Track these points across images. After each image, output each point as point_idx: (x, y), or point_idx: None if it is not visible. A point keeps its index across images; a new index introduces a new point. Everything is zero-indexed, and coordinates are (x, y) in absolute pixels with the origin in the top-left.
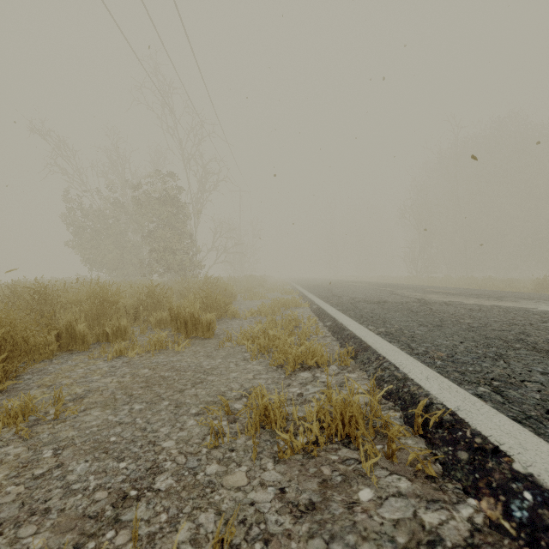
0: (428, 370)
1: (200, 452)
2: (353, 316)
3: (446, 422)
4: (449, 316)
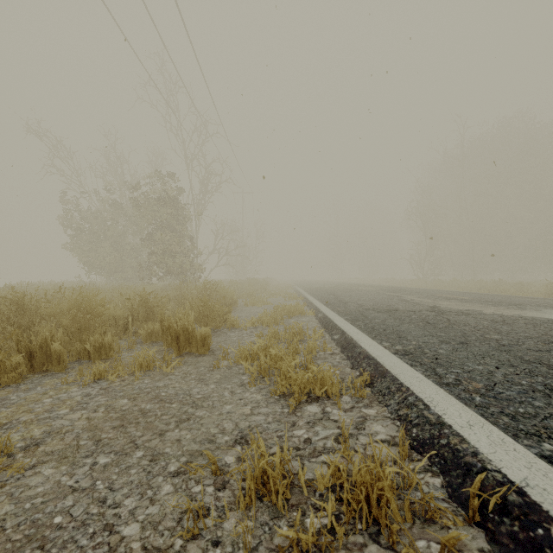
0: (467, 410)
1: (171, 547)
2: (364, 328)
3: (513, 506)
4: (471, 329)
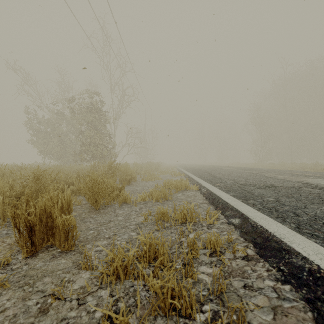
0: None
1: None
2: (265, 209)
3: None
4: None
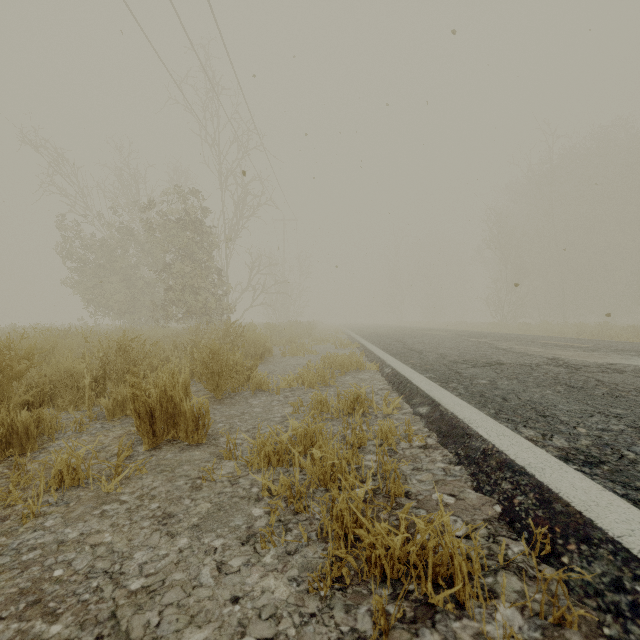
0: None
1: None
2: (467, 394)
3: None
4: None
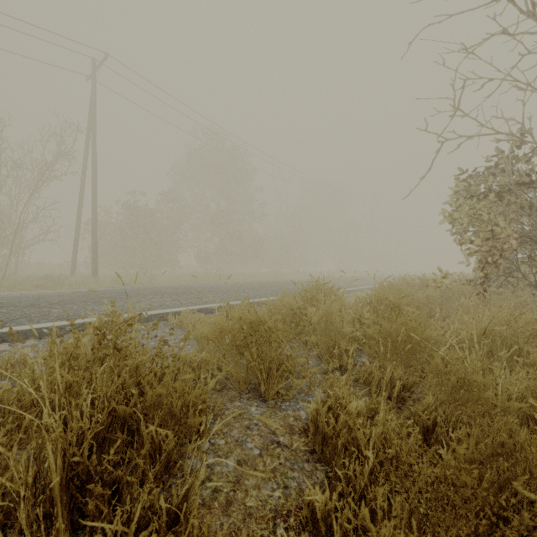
0: None
1: None
2: None
3: None
4: None
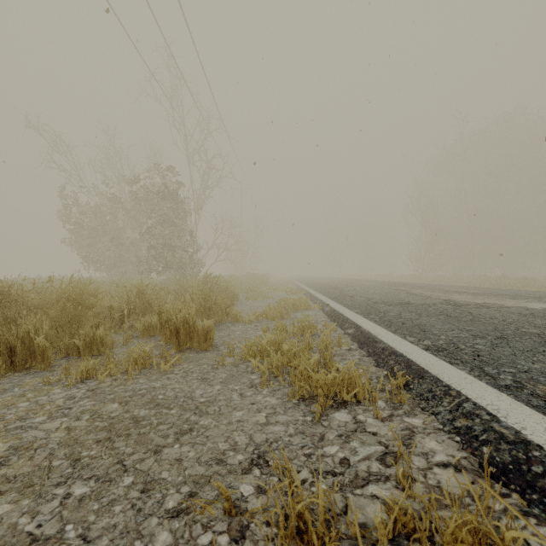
0: None
1: None
2: (379, 321)
3: None
4: (501, 322)
